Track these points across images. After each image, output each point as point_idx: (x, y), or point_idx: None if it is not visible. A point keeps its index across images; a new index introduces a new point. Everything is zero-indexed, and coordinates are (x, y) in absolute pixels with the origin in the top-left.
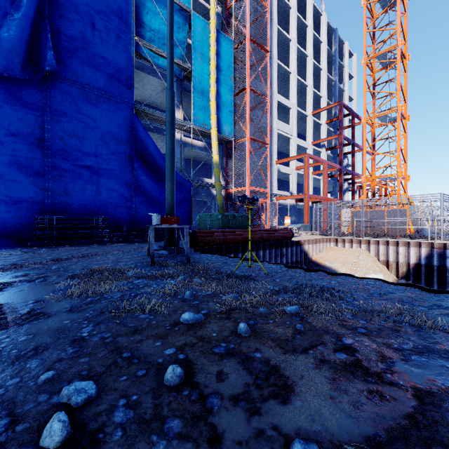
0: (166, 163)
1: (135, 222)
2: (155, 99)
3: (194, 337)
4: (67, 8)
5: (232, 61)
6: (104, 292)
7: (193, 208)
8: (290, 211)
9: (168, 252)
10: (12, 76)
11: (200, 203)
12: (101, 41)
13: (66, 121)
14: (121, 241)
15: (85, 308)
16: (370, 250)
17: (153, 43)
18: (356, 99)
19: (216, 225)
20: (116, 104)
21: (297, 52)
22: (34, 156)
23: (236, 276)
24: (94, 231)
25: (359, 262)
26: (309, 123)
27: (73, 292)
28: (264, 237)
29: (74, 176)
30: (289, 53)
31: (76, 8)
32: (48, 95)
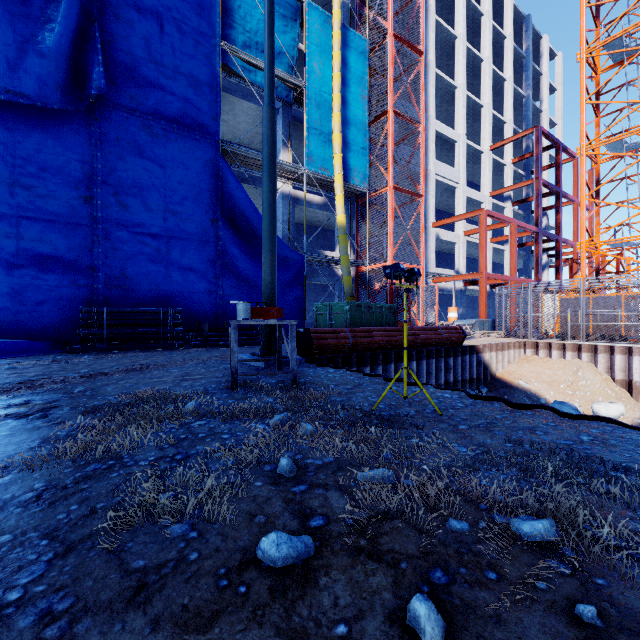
0: (263, 223)
1: (221, 316)
2: (252, 136)
3: (283, 639)
4: (125, 5)
5: (366, 71)
6: (127, 449)
7: (307, 295)
8: (455, 299)
9: (265, 365)
10: (48, 106)
11: (318, 289)
12: (172, 50)
13: (123, 169)
14: (200, 345)
15: (70, 493)
16: (597, 363)
17: (249, 51)
18: (560, 124)
19: (342, 321)
20: (195, 143)
21: (467, 55)
22: (79, 220)
23: (379, 415)
24: (161, 329)
25: (578, 381)
26: (486, 163)
27: (68, 449)
28: (419, 340)
29: (134, 249)
30: (453, 58)
31: (138, 3)
32: (97, 133)
